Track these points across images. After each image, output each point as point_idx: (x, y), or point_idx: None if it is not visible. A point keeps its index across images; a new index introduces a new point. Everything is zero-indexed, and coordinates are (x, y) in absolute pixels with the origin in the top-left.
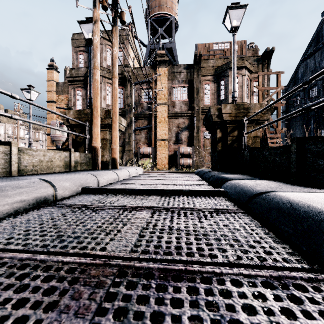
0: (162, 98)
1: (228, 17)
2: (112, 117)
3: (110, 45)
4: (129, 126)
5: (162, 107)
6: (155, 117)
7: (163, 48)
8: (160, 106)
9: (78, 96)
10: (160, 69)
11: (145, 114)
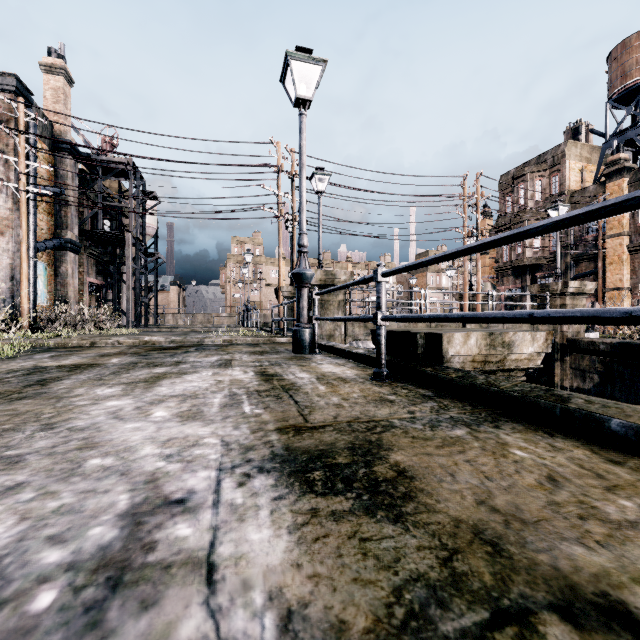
0: (614, 227)
1: (556, 208)
2: (476, 296)
3: (539, 176)
4: (564, 274)
5: (614, 240)
6: (605, 256)
7: (618, 150)
8: (611, 239)
9: (505, 247)
10: (611, 184)
11: (587, 255)
